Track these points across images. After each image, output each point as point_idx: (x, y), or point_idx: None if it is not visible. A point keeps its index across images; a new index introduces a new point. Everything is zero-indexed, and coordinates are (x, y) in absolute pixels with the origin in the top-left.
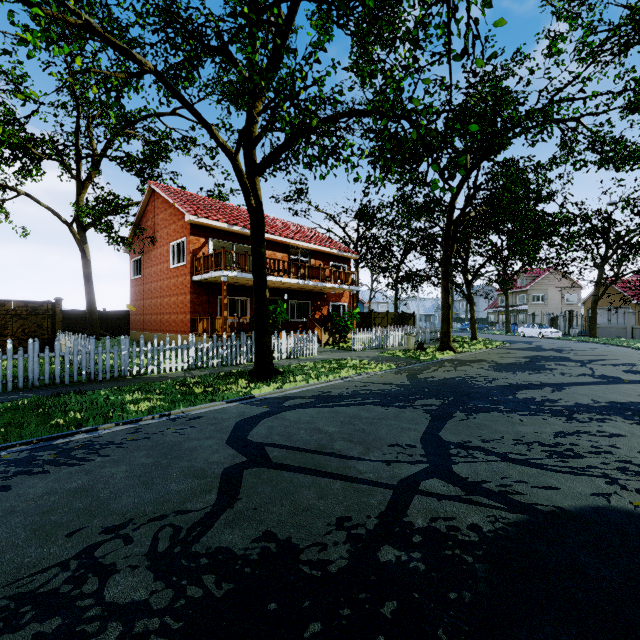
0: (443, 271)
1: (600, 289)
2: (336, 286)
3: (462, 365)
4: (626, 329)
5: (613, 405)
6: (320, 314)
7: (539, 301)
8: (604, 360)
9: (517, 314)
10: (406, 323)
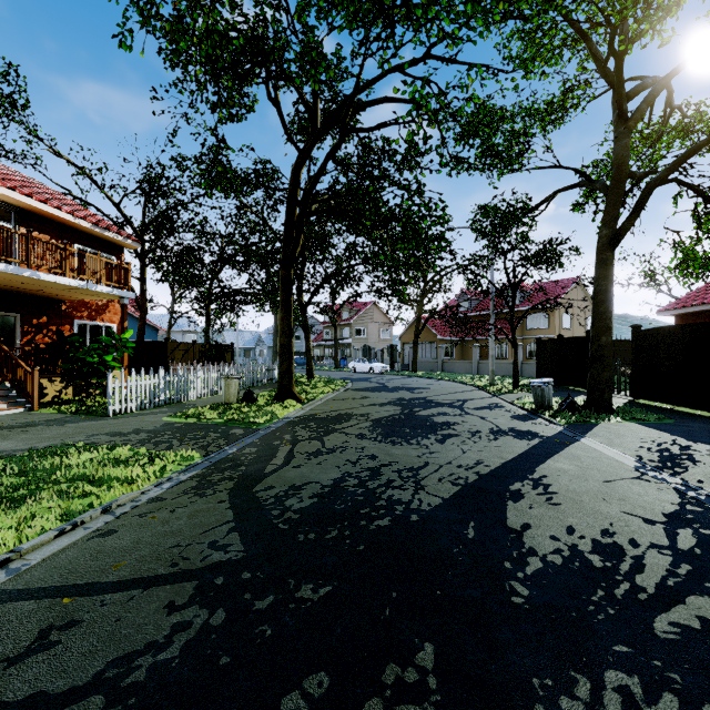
0: (283, 276)
1: (413, 325)
2: (78, 284)
3: (328, 432)
4: (438, 363)
5: (703, 534)
6: (48, 341)
7: (361, 335)
8: (467, 401)
9: (344, 348)
10: (222, 358)
